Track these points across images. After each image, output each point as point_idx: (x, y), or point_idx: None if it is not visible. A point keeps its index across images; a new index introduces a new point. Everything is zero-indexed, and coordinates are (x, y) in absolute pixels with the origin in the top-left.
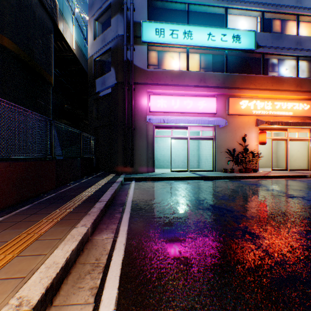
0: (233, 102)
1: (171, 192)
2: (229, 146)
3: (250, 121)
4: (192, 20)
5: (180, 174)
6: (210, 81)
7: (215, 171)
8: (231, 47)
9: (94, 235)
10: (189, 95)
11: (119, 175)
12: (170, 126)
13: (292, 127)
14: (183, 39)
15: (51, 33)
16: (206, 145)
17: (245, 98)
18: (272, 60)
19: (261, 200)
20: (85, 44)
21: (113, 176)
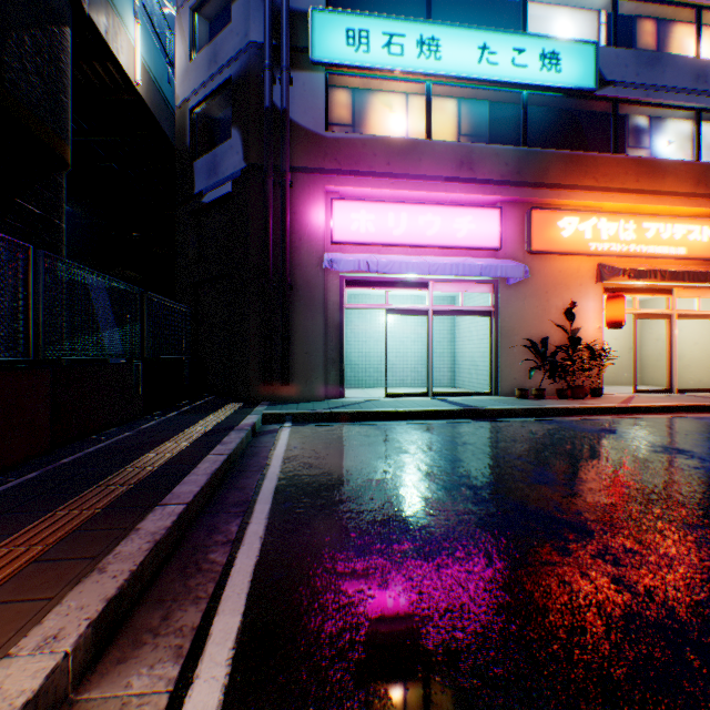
0: (543, 221)
1: (391, 457)
2: (531, 332)
3: (584, 270)
4: (440, 14)
5: (409, 404)
6: (484, 168)
7: (498, 395)
8: (537, 83)
9: (93, 679)
10: (432, 201)
11: (251, 406)
12: (385, 279)
13: (684, 285)
14: (418, 59)
15: (62, 24)
16: (472, 328)
17: (570, 212)
18: (635, 120)
19: (655, 487)
20: (170, 78)
21: (234, 409)
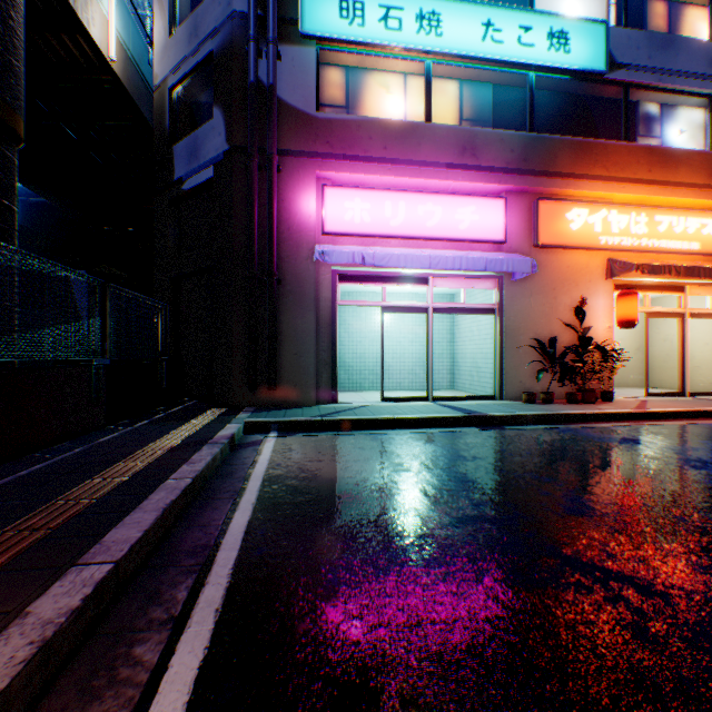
0: (551, 212)
1: (391, 478)
2: (537, 331)
3: (594, 265)
4: None
5: (408, 410)
6: (488, 154)
7: (503, 399)
8: (545, 64)
9: None
10: (432, 190)
11: (233, 413)
12: (381, 274)
13: (697, 282)
14: (418, 34)
15: None
16: (474, 328)
17: (579, 204)
18: (646, 107)
19: None
20: (151, 59)
21: (214, 416)
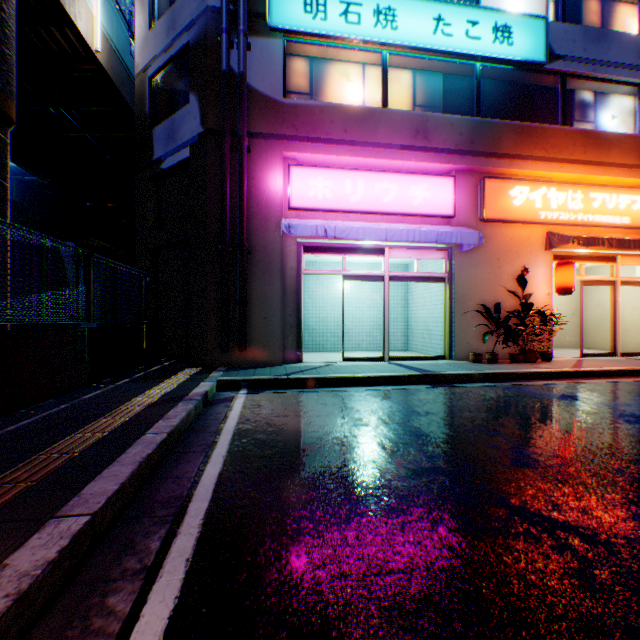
0: (495, 189)
1: (351, 432)
2: (483, 297)
3: (534, 238)
4: None
5: (366, 369)
6: (439, 137)
7: (452, 359)
8: (490, 55)
9: None
10: (388, 170)
11: (207, 371)
12: (342, 246)
13: (627, 253)
14: (375, 28)
15: None
16: (425, 294)
17: (521, 182)
18: (581, 95)
19: None
20: (133, 51)
21: (189, 375)
